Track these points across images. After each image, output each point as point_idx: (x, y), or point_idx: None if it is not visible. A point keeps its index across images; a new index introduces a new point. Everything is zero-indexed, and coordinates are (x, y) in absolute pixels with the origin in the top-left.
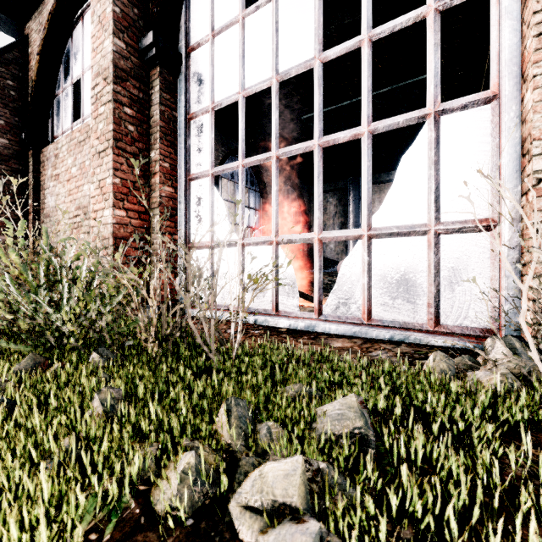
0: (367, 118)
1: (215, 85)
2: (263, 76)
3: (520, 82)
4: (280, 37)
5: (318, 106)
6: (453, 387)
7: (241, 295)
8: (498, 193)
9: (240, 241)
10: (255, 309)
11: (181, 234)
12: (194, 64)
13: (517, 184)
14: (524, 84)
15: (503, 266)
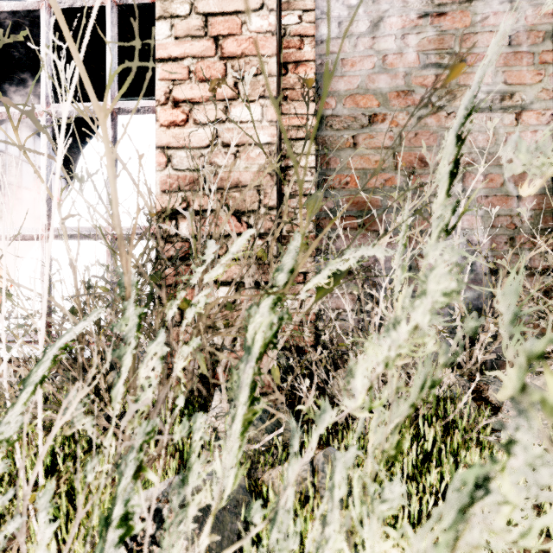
0: (47, 97)
1: None
2: None
3: None
4: None
5: None
6: None
7: None
8: None
9: None
10: None
11: None
12: None
13: None
14: None
15: None
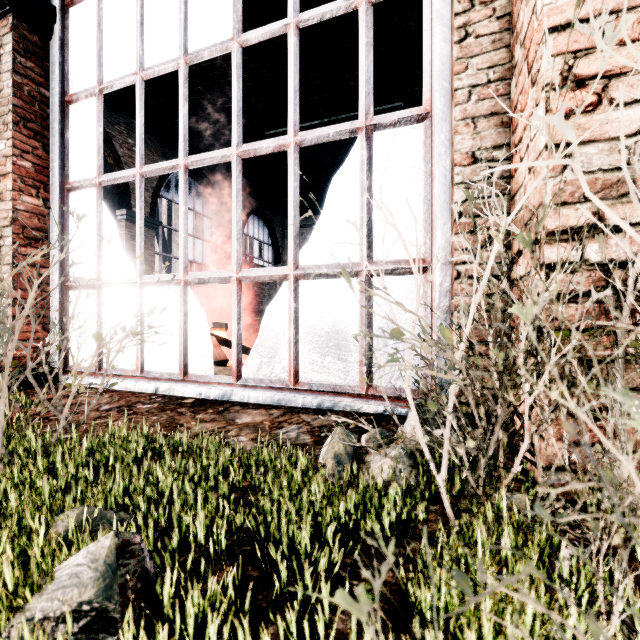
0: (294, 126)
1: (104, 59)
2: (169, 55)
3: (451, 100)
4: (190, 5)
5: (237, 103)
6: (304, 491)
7: (139, 354)
8: (430, 229)
9: (137, 280)
10: (157, 373)
11: (55, 267)
12: (74, 25)
13: (447, 219)
14: (452, 101)
15: (434, 315)
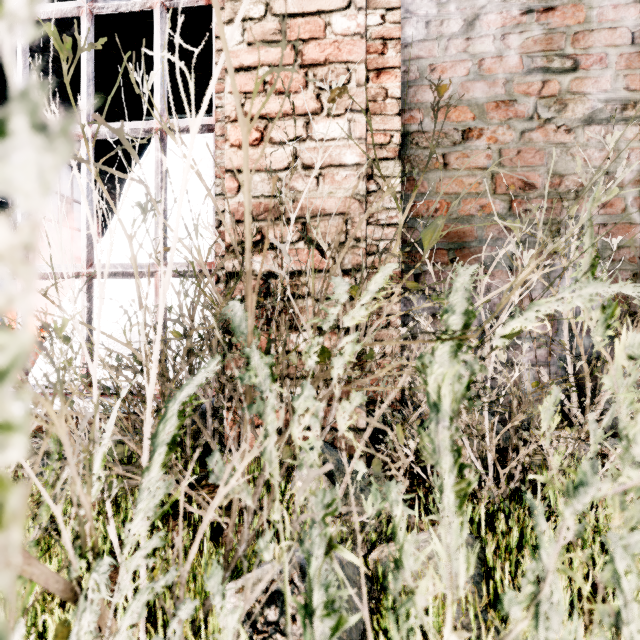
0: (88, 116)
1: None
2: None
3: None
4: None
5: (23, 80)
6: None
7: None
8: None
9: None
10: None
11: None
12: None
13: None
14: None
15: None
